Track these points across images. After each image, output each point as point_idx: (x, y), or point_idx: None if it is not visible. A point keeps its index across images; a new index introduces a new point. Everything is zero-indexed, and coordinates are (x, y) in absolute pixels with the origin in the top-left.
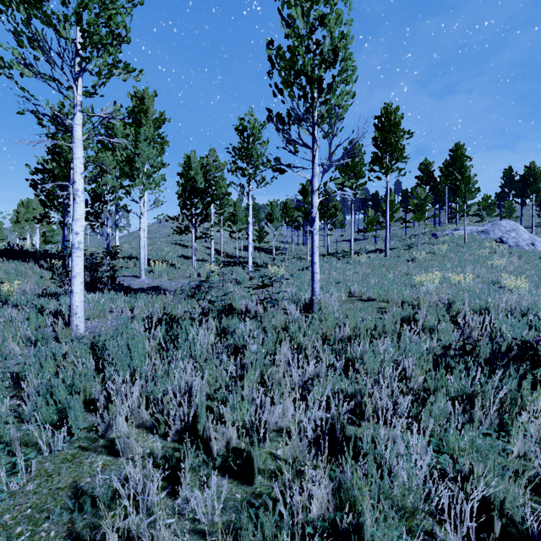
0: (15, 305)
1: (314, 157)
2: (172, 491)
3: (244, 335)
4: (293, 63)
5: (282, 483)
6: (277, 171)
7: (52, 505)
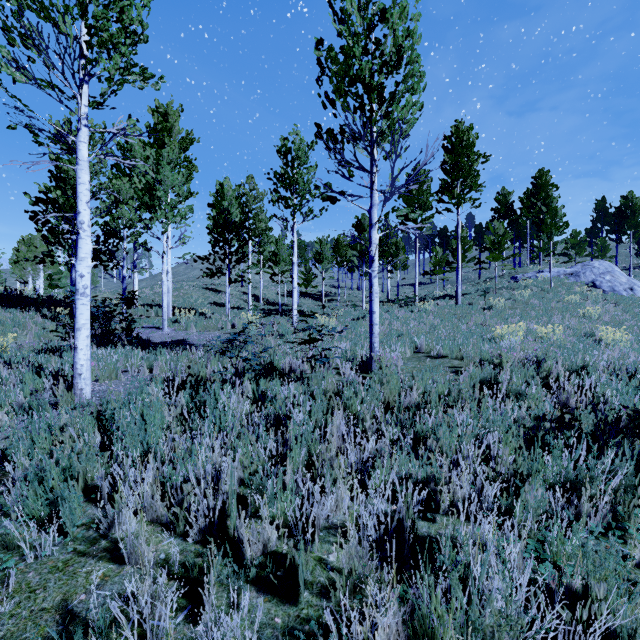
0: (8, 363)
1: (372, 183)
2: (191, 613)
3: (287, 401)
4: (348, 67)
5: (336, 601)
6: (328, 199)
7: (30, 638)
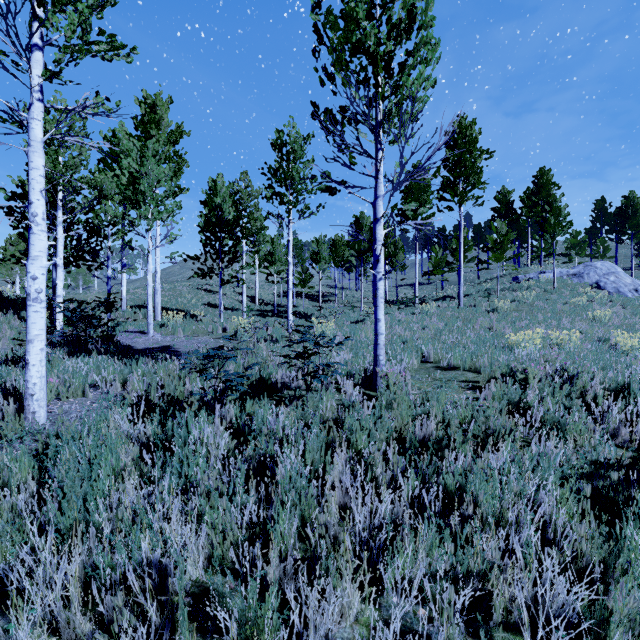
0: None
1: (377, 171)
2: None
3: (276, 434)
4: (350, 32)
5: None
6: (326, 190)
7: None
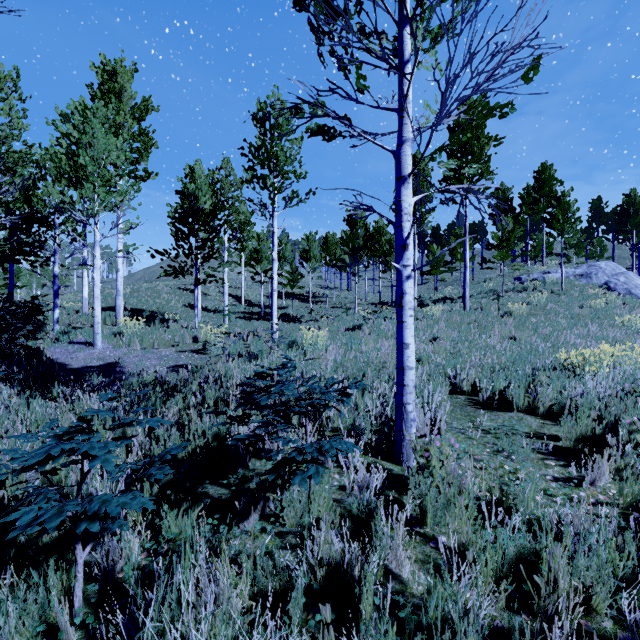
0: None
1: (403, 98)
2: None
3: None
4: None
5: None
6: (318, 132)
7: None
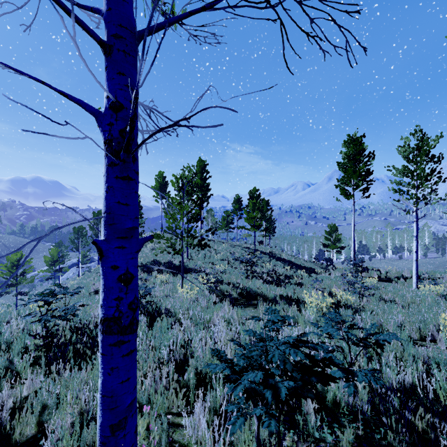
0: None
1: None
2: None
3: None
4: None
5: None
6: None
7: None
